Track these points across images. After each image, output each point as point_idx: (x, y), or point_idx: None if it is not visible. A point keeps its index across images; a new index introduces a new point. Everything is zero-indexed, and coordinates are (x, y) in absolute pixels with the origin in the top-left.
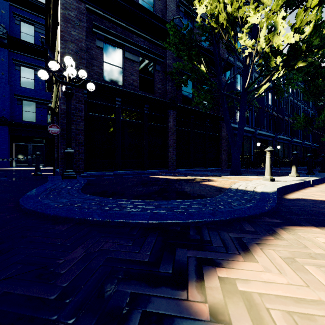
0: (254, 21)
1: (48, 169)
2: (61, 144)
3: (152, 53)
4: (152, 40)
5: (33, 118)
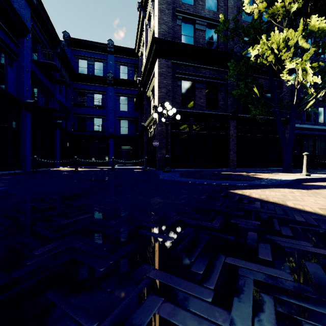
0: (291, 66)
1: (137, 168)
2: (158, 152)
3: (216, 79)
4: (216, 69)
5: (127, 131)
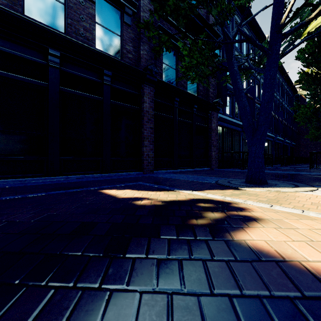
0: None
1: None
2: None
3: None
4: None
5: None
